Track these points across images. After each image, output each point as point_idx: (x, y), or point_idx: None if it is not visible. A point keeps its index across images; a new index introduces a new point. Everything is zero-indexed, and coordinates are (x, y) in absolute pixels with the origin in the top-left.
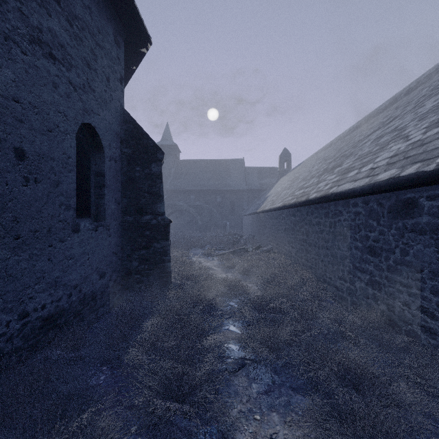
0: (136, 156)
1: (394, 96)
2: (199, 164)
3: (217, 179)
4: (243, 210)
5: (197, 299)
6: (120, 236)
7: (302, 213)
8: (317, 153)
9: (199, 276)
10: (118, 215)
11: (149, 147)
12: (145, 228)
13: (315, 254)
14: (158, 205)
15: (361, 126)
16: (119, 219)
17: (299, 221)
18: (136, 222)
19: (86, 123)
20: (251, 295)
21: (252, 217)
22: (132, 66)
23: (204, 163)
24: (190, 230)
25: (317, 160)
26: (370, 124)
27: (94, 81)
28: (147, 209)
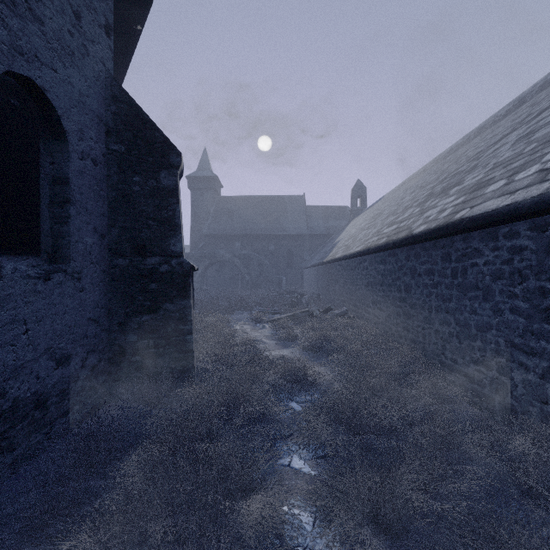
0: (134, 158)
1: (519, 96)
2: (247, 201)
3: (269, 221)
4: (303, 262)
5: (234, 400)
6: (105, 291)
7: (399, 258)
8: (404, 183)
9: (241, 354)
10: (101, 255)
11: (155, 143)
12: (150, 277)
13: (422, 321)
14: (172, 240)
15: (470, 141)
16: (102, 263)
17: (392, 271)
18: (134, 268)
19: (23, 76)
20: (324, 387)
21: (317, 269)
22: (135, 24)
23: (252, 200)
24: (234, 288)
25: (406, 191)
26: (488, 134)
27: (41, 3)
28: (152, 247)
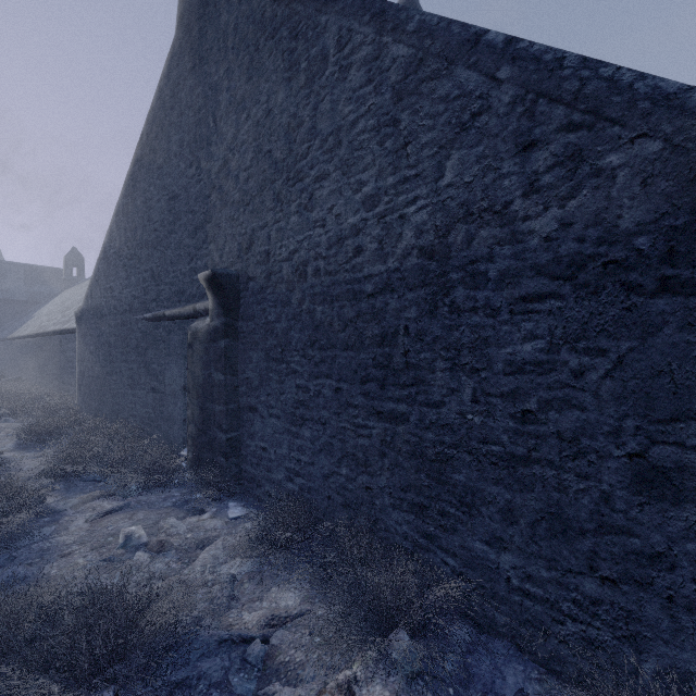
0: None
1: None
2: None
3: None
4: None
5: None
6: None
7: (39, 343)
8: None
9: None
10: None
11: None
12: None
13: (44, 372)
14: None
15: None
16: None
17: (38, 349)
18: None
19: None
20: None
21: (4, 344)
22: None
23: None
24: None
25: None
26: None
27: None
28: None
